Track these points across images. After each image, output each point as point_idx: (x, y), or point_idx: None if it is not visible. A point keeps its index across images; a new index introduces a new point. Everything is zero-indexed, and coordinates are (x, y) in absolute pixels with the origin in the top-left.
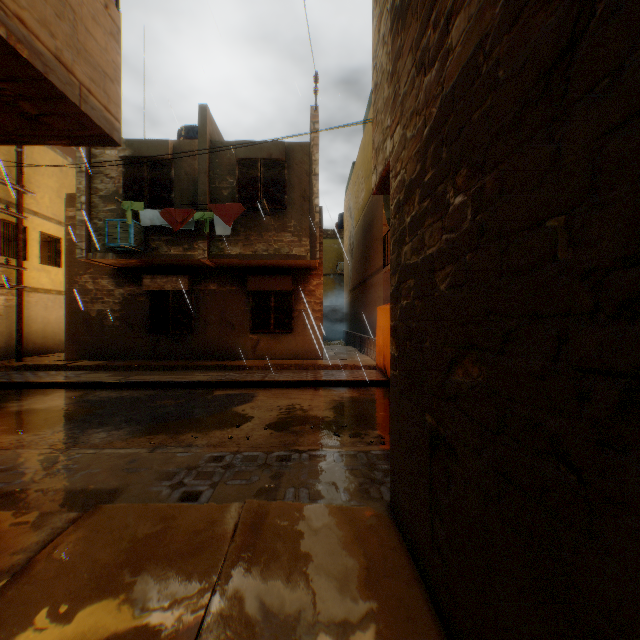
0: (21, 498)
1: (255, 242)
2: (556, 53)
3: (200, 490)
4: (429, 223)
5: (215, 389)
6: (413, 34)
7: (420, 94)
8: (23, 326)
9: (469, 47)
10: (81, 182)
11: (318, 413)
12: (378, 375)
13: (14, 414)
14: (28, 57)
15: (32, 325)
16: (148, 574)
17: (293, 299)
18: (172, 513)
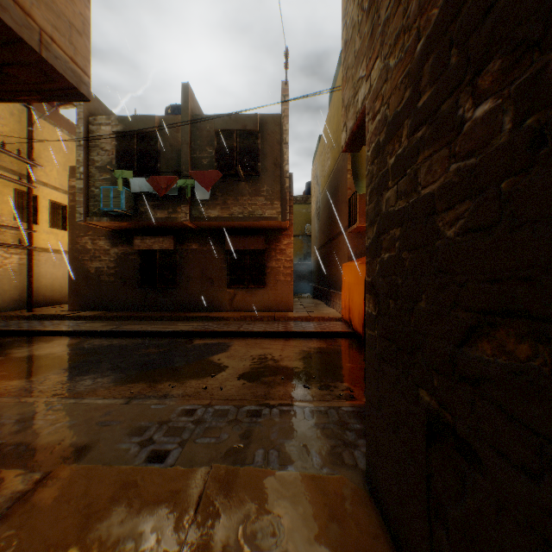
0: None
1: (231, 205)
2: None
3: (168, 449)
4: (425, 156)
5: (195, 338)
6: None
7: (410, 6)
8: (33, 281)
9: None
10: (80, 155)
11: (288, 363)
12: (344, 327)
13: (16, 360)
14: None
15: (42, 280)
16: None
17: (266, 257)
18: (135, 478)
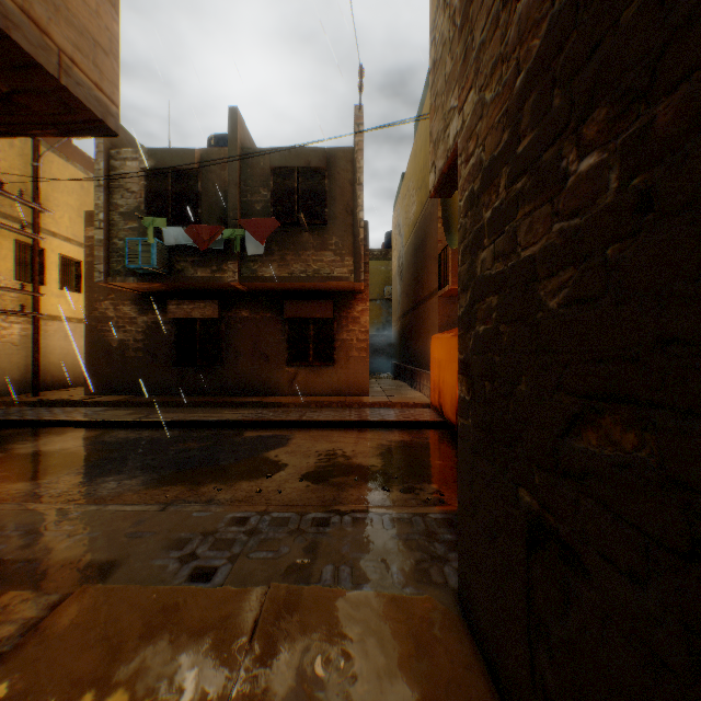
0: None
1: (291, 262)
2: None
3: (215, 565)
4: (526, 211)
5: (246, 430)
6: None
7: (509, 31)
8: (39, 357)
9: None
10: (99, 197)
11: (363, 461)
12: (433, 415)
13: (19, 457)
14: None
15: (50, 356)
16: (131, 699)
17: (335, 327)
18: (176, 600)
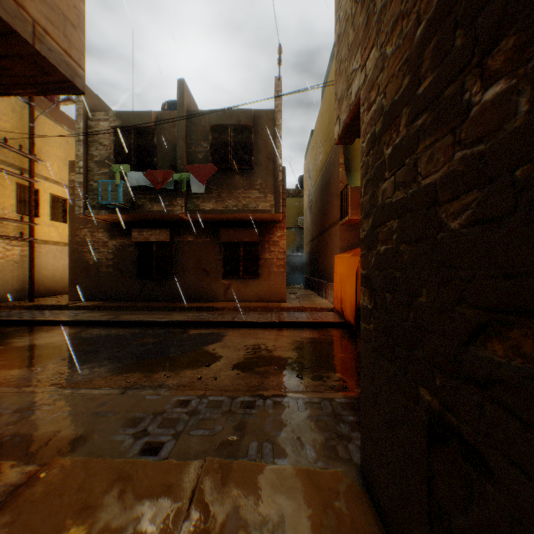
0: None
1: (226, 199)
2: None
3: (162, 441)
4: (426, 144)
5: (190, 328)
6: None
7: None
8: (34, 272)
9: None
10: (79, 149)
11: (282, 353)
12: (336, 317)
13: (16, 349)
14: None
15: (43, 271)
16: None
17: (259, 249)
18: (128, 471)
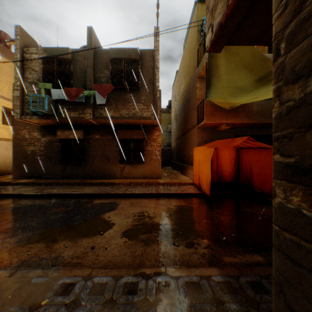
0: None
1: (121, 109)
2: None
3: None
4: None
5: (95, 199)
6: None
7: None
8: None
9: None
10: (17, 73)
11: (160, 220)
12: (195, 189)
13: None
14: None
15: None
16: None
17: (144, 143)
18: None
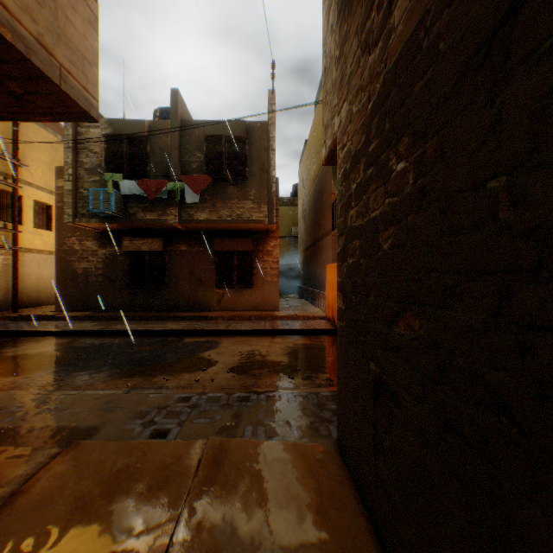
0: (9, 435)
1: (220, 209)
2: (497, 20)
3: (169, 428)
4: (373, 189)
5: (185, 337)
6: (358, 19)
7: (365, 72)
8: (19, 282)
9: (411, 24)
10: (69, 156)
11: (275, 358)
12: (327, 324)
13: (9, 359)
14: (11, 40)
15: (27, 281)
16: (119, 506)
17: (253, 258)
18: (143, 449)
